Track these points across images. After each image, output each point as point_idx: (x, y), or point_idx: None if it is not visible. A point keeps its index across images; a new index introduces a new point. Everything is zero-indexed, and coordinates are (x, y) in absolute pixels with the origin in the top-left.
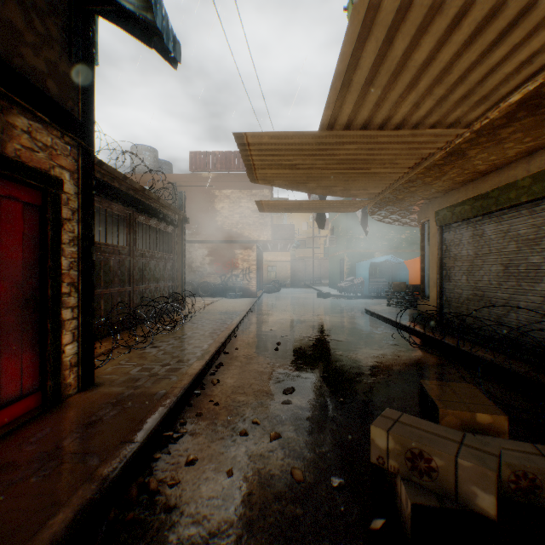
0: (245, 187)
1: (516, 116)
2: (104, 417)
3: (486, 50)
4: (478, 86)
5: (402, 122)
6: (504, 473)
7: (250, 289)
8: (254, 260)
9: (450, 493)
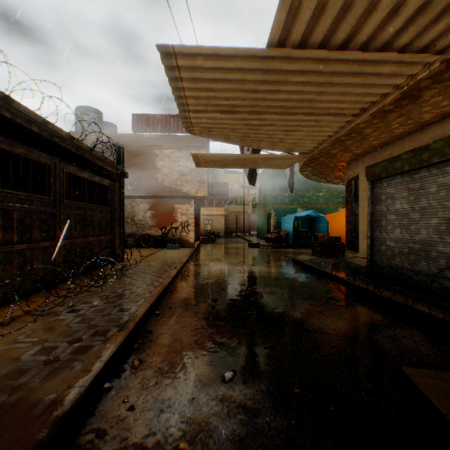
0: (184, 148)
1: None
2: None
3: None
4: None
5: (367, 42)
6: None
7: (189, 241)
8: (192, 214)
9: None
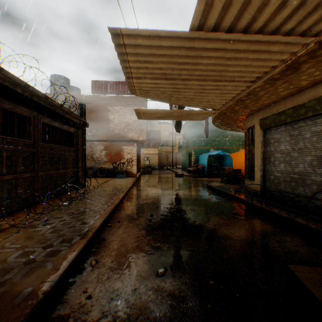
0: (129, 105)
1: None
2: None
3: None
4: None
5: (262, 28)
6: None
7: (132, 172)
8: (135, 153)
9: None
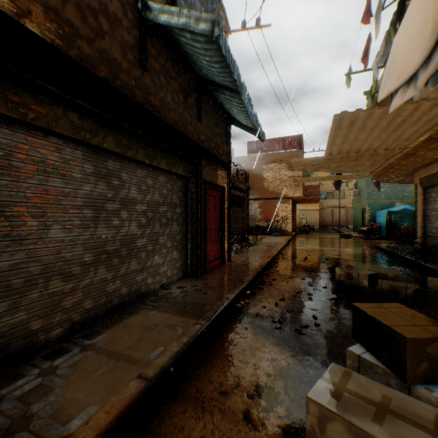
0: (284, 161)
1: (429, 142)
2: (242, 267)
3: (391, 132)
4: (398, 137)
5: (367, 148)
6: (386, 287)
7: (287, 230)
8: (290, 210)
9: (357, 283)
